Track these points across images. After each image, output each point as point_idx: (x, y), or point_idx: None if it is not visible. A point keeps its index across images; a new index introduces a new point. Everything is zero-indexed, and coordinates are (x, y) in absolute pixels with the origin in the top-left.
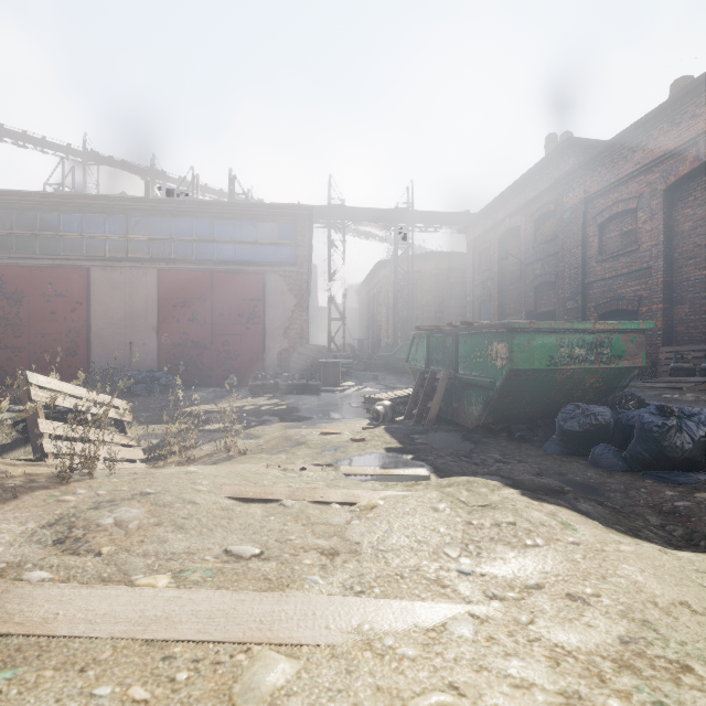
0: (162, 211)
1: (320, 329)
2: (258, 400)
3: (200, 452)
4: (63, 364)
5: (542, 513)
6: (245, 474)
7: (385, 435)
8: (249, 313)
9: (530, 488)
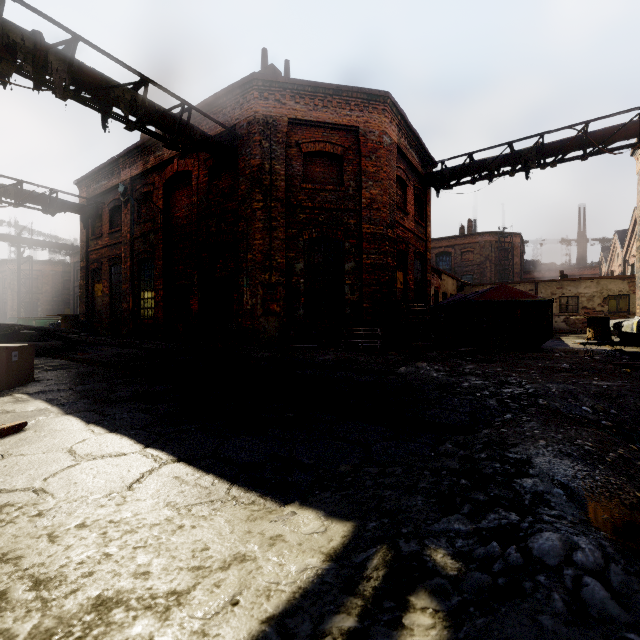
0: None
1: None
2: None
3: None
4: None
5: None
6: None
7: None
8: None
9: None
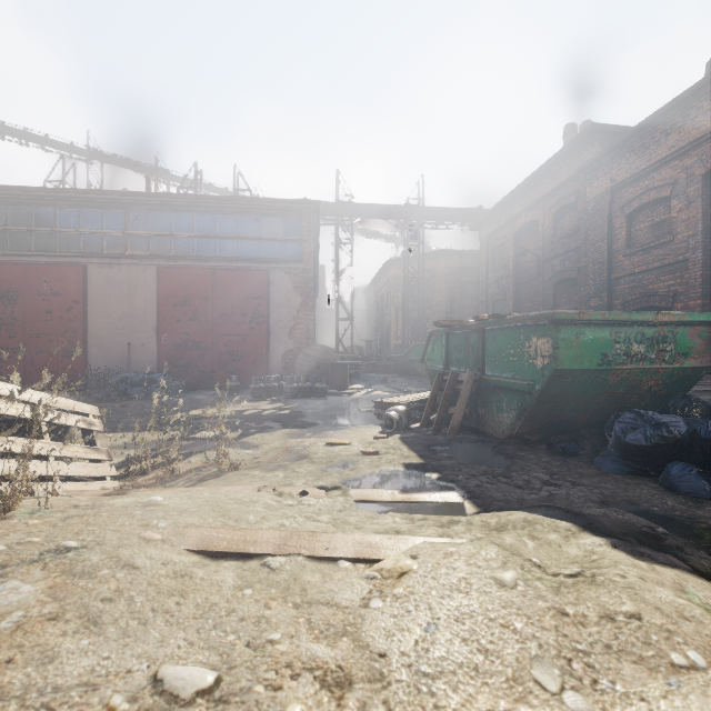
0: (162, 205)
1: (327, 330)
2: (260, 404)
3: (187, 466)
4: (59, 366)
5: (668, 590)
6: (225, 506)
7: (402, 446)
8: (253, 312)
9: (613, 531)
